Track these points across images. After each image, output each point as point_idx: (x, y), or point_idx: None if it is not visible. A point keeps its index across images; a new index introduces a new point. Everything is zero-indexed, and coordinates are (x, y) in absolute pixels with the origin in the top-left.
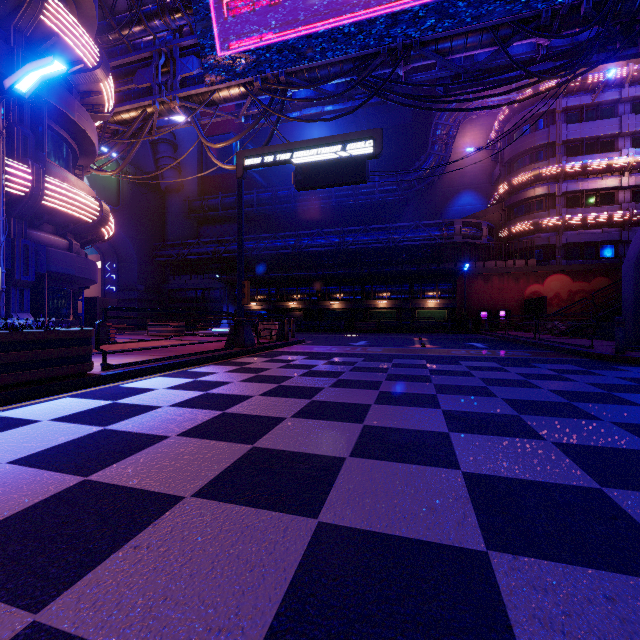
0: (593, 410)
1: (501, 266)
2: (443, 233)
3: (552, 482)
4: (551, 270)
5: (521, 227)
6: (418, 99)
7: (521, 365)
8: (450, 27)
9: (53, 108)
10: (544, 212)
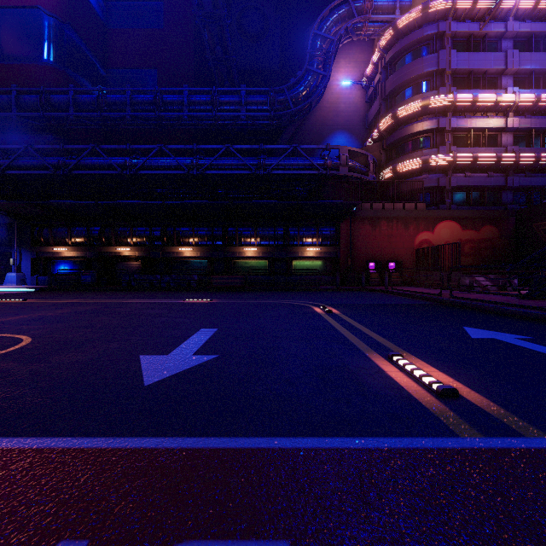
0: None
1: (389, 209)
2: (327, 162)
3: None
4: (442, 215)
5: (408, 165)
6: None
7: None
8: None
9: None
10: (433, 149)
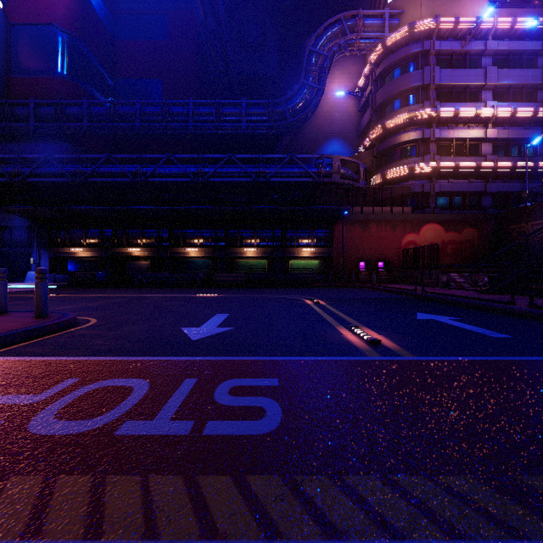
0: None
1: (378, 212)
2: (321, 170)
3: None
4: (426, 219)
5: (396, 172)
6: None
7: None
8: None
9: None
10: (419, 158)
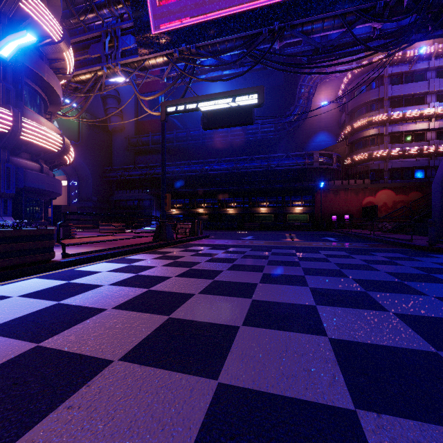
0: (420, 287)
1: (346, 184)
2: (306, 161)
3: (399, 347)
4: (381, 187)
5: (360, 157)
6: (289, 66)
7: (363, 253)
8: (312, 14)
9: (29, 70)
10: (376, 146)
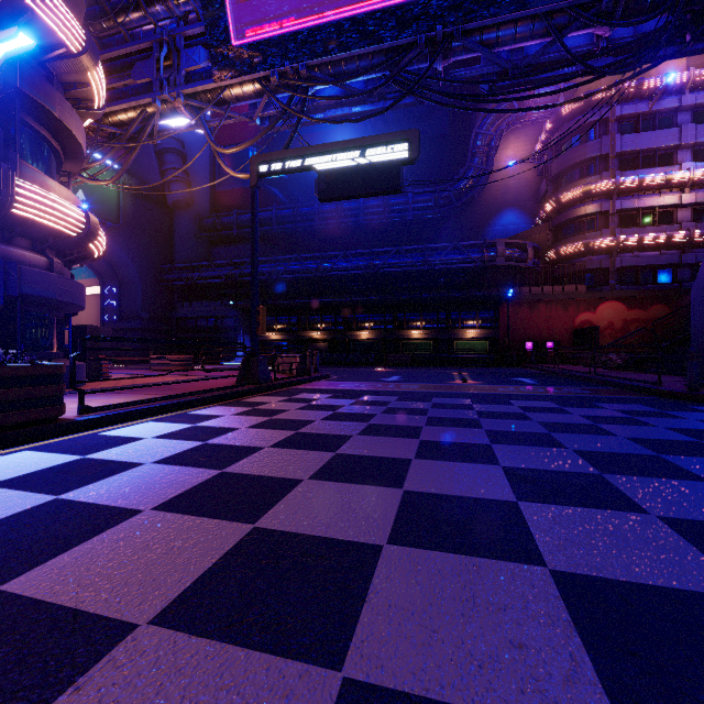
0: (692, 466)
1: (548, 292)
2: (484, 255)
3: (684, 589)
4: (604, 297)
5: (570, 249)
6: (460, 98)
7: (583, 405)
8: (497, 13)
9: (28, 99)
10: (596, 232)
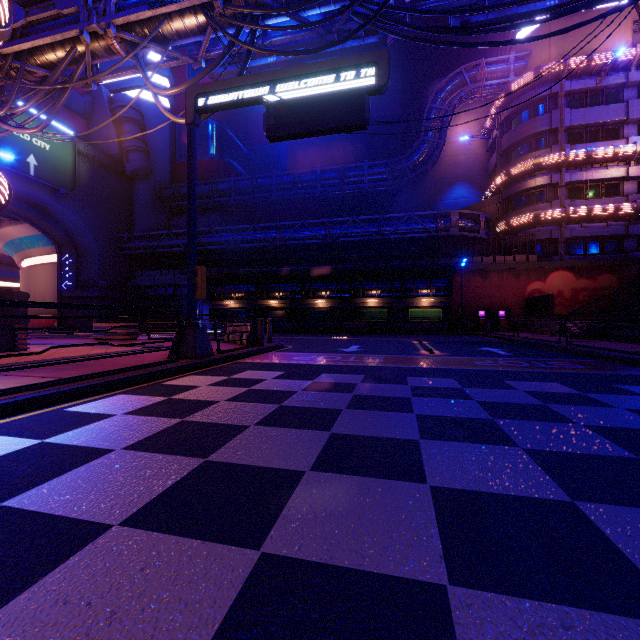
0: None
1: (500, 262)
2: (438, 225)
3: None
4: (554, 266)
5: (521, 220)
6: (431, 29)
7: (605, 389)
8: None
9: None
10: (546, 204)
